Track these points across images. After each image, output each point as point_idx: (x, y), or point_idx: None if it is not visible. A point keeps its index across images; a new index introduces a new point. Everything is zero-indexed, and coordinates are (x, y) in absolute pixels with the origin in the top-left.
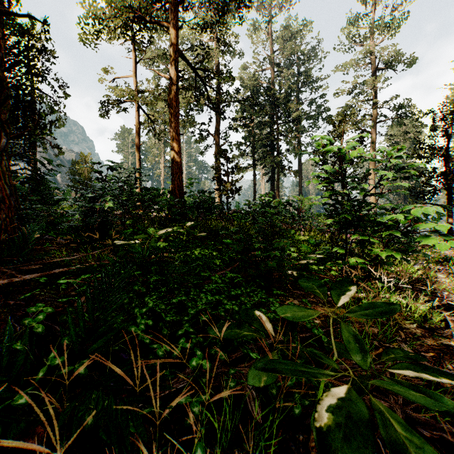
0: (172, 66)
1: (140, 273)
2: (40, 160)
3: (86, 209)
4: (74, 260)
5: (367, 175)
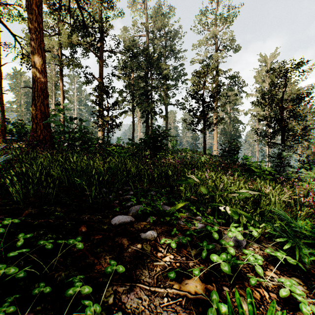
0: None
1: None
2: None
3: None
4: None
5: (222, 119)
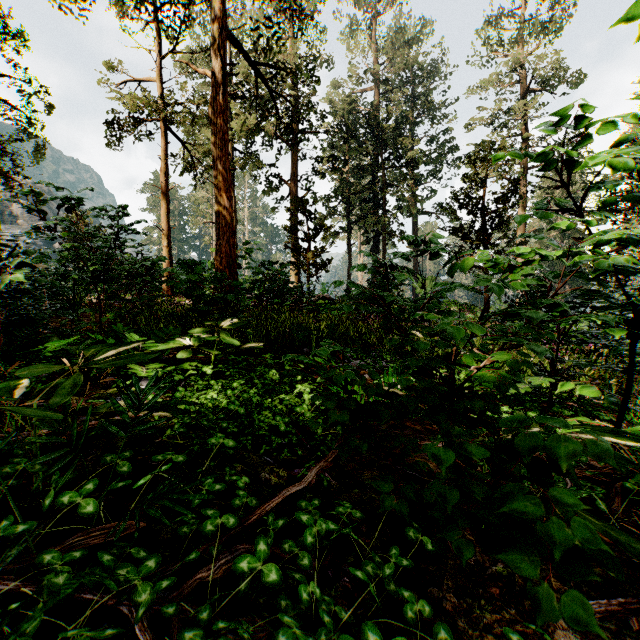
0: (216, 55)
1: None
2: None
3: None
4: None
5: (523, 243)
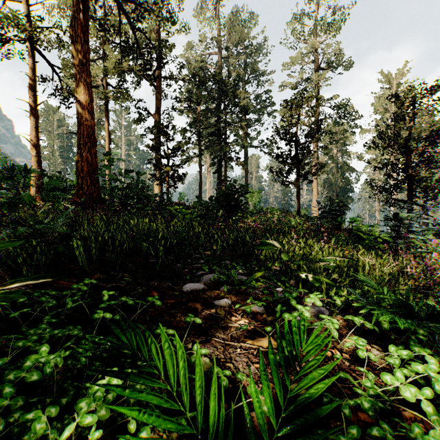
0: None
1: None
2: None
3: None
4: None
5: (323, 167)
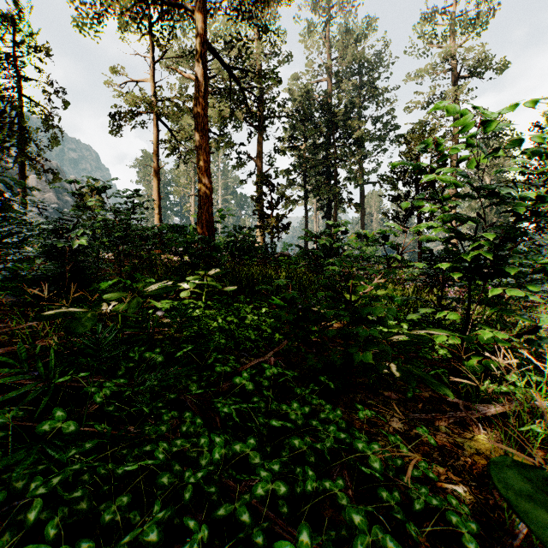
0: (198, 63)
1: (87, 374)
2: (1, 180)
3: (48, 249)
4: (1, 336)
5: (451, 208)
